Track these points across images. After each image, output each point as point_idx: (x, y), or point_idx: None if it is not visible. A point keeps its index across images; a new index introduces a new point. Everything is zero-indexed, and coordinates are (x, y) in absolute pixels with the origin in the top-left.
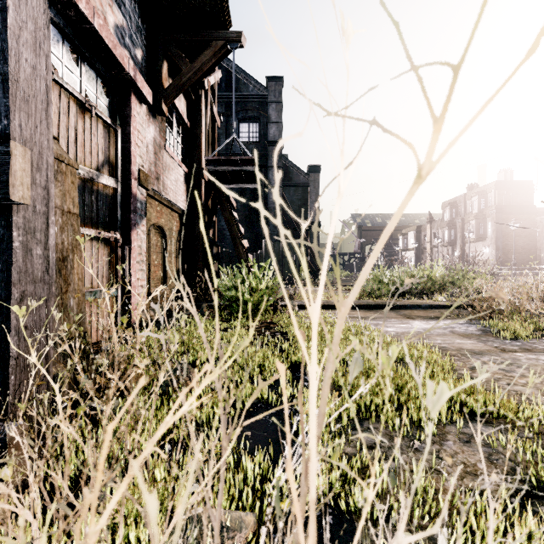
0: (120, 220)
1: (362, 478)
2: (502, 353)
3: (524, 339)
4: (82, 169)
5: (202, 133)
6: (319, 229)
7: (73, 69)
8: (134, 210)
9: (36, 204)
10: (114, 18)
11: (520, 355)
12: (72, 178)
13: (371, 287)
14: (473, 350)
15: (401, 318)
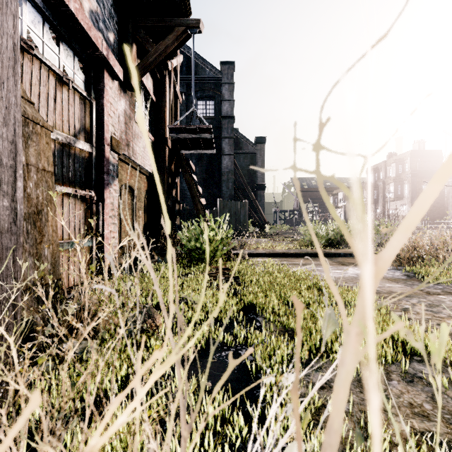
0: (94, 180)
1: (316, 420)
2: (428, 295)
3: (445, 283)
4: (61, 135)
5: (166, 107)
6: (324, 148)
7: (52, 47)
8: (107, 171)
9: (3, 157)
10: (89, 4)
11: (444, 298)
12: (47, 139)
13: (309, 238)
14: (402, 293)
15: (336, 264)
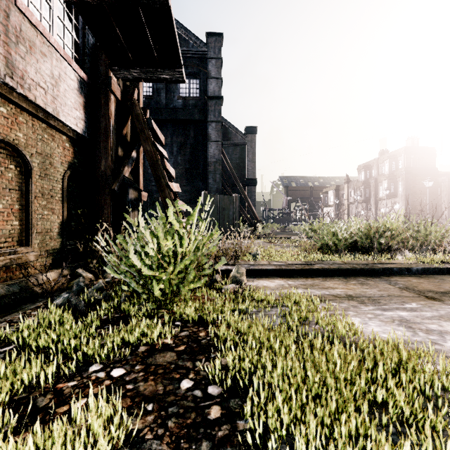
0: None
1: None
2: None
3: None
4: None
5: None
6: None
7: None
8: None
9: None
10: None
11: None
12: None
13: (324, 242)
14: None
15: (418, 298)
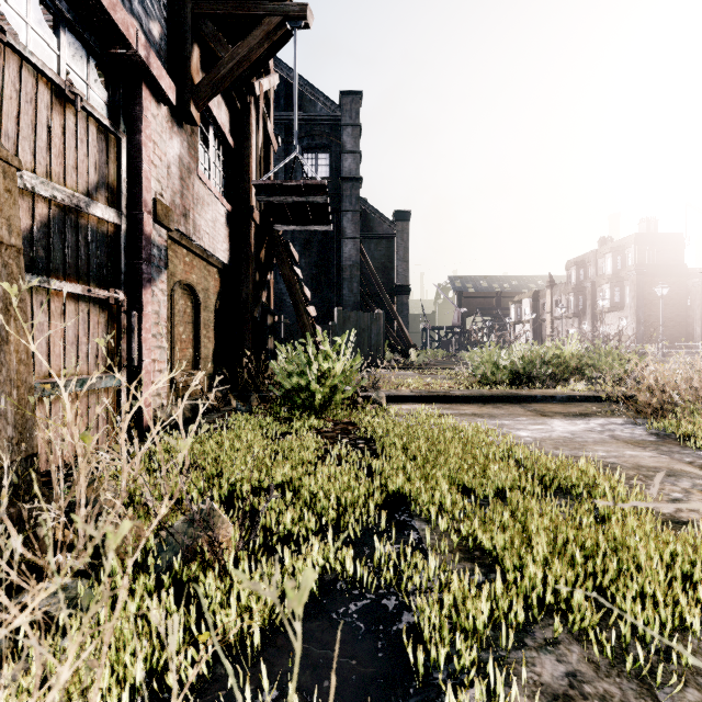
0: (125, 273)
1: None
2: None
3: None
4: (60, 191)
5: (252, 156)
6: None
7: (46, 36)
8: (148, 258)
9: None
10: None
11: None
12: (7, 184)
13: (482, 371)
14: (658, 469)
15: (533, 415)
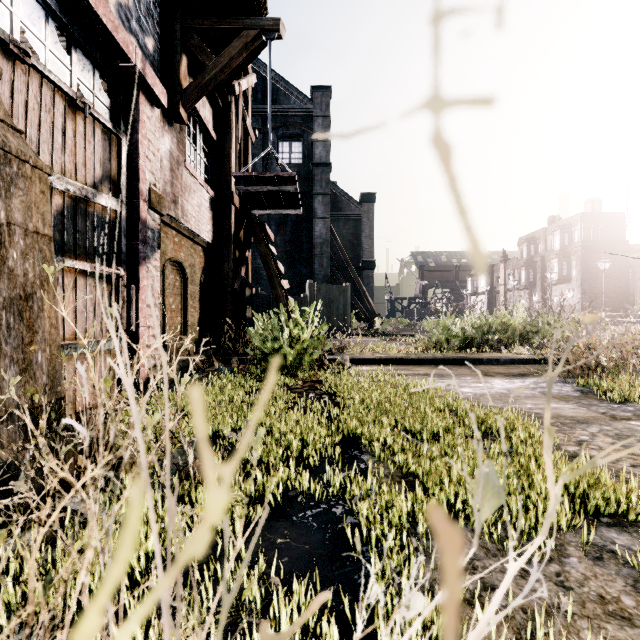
0: (124, 252)
1: None
2: (613, 421)
3: (637, 403)
4: (73, 185)
5: (232, 148)
6: None
7: (61, 55)
8: (144, 240)
9: None
10: None
11: (637, 424)
12: (42, 187)
13: (437, 338)
14: (575, 418)
15: (477, 375)
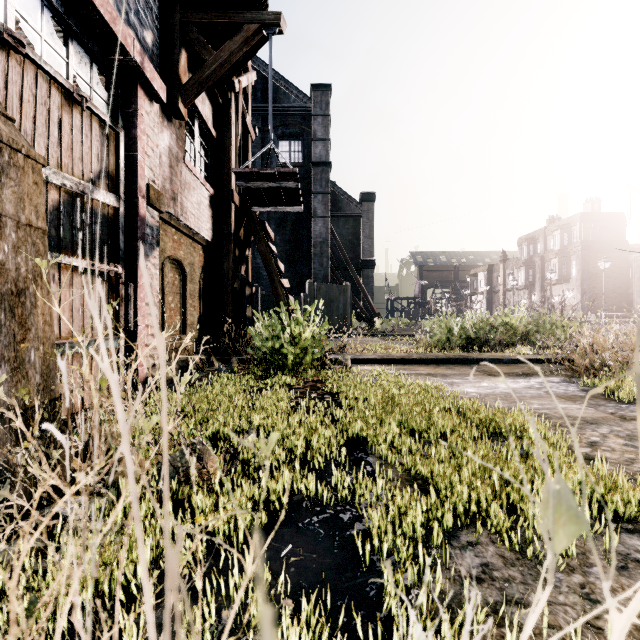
0: (123, 249)
1: None
2: (623, 421)
3: None
4: (69, 179)
5: (232, 145)
6: None
7: (57, 47)
8: (142, 237)
9: None
10: None
11: None
12: (35, 178)
13: (438, 337)
14: (583, 418)
15: (481, 375)
